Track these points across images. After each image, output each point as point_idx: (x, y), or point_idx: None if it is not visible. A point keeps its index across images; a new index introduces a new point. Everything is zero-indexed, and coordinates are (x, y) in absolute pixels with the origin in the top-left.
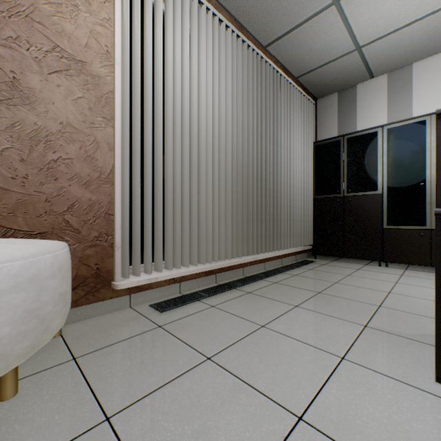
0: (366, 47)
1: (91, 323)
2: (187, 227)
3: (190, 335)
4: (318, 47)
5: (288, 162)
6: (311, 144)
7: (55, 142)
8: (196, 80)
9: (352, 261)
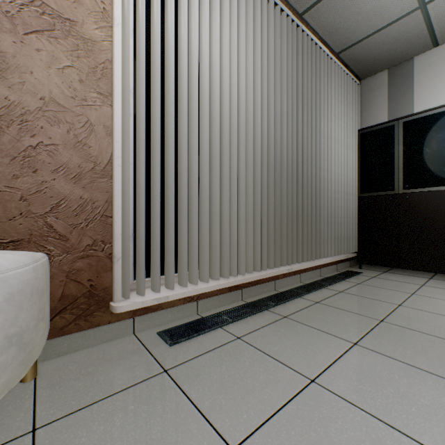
0: (434, 2)
1: (79, 359)
2: (205, 232)
3: (206, 393)
4: (368, 8)
5: (328, 154)
6: (355, 132)
7: (34, 123)
8: (217, 48)
9: (409, 273)
